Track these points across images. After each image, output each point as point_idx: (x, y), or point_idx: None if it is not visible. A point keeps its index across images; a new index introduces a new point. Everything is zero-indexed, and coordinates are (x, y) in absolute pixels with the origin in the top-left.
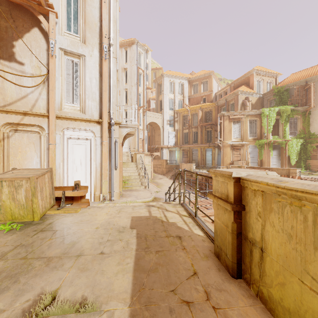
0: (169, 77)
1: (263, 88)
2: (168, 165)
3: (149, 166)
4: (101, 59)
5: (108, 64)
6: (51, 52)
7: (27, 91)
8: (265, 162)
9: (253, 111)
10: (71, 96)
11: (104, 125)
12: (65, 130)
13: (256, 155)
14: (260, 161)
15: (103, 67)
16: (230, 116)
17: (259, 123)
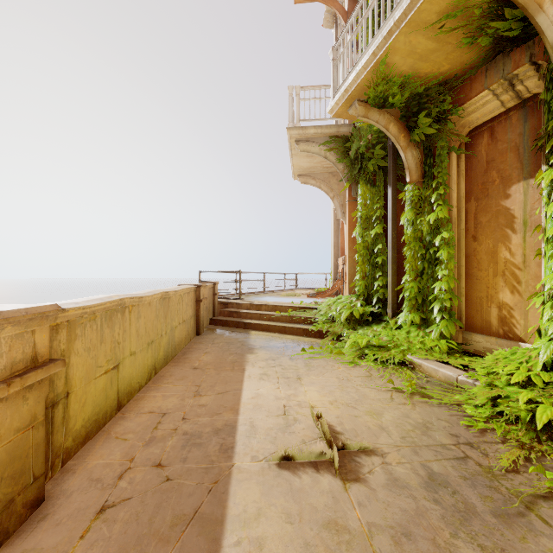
0: None
1: None
2: None
3: None
4: None
5: None
6: None
7: None
8: None
9: None
10: None
11: None
12: None
13: None
14: None
15: None
16: None
17: None
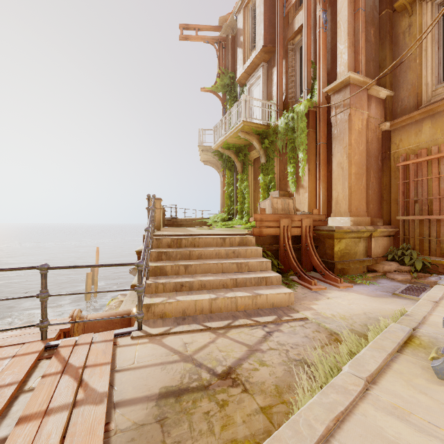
0: None
1: None
2: None
3: None
4: None
5: None
6: None
7: None
8: None
9: None
10: None
11: None
12: None
13: None
14: None
15: None
16: None
17: None
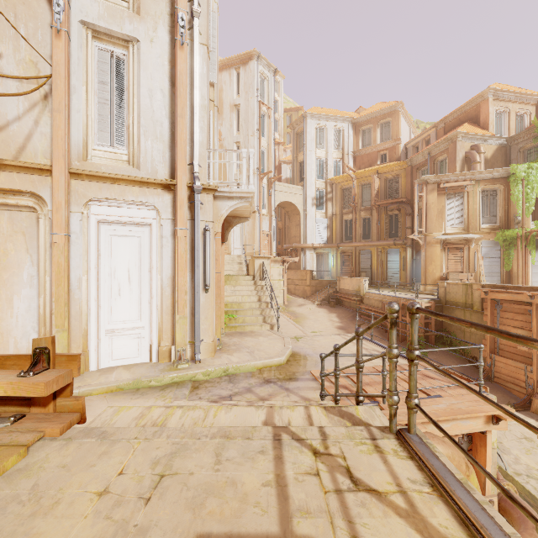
0: (317, 119)
1: (509, 126)
2: (315, 280)
3: (279, 282)
4: (174, 48)
5: (189, 58)
6: (57, 25)
7: (6, 116)
8: (517, 276)
9: (491, 171)
10: (108, 131)
11: (179, 193)
12: (93, 204)
13: (496, 262)
14: (505, 273)
15: (177, 62)
16: (440, 184)
17: (504, 197)
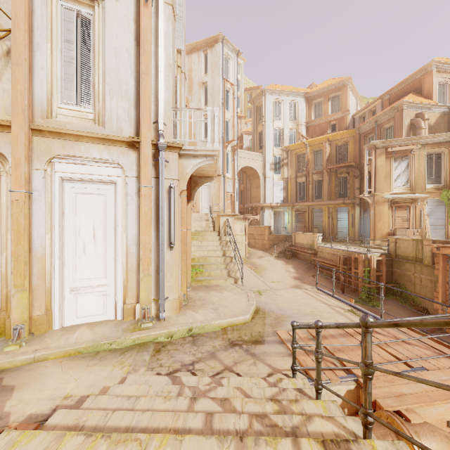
0: (274, 94)
1: None
2: (273, 235)
3: (242, 237)
4: (139, 7)
5: (155, 17)
6: None
7: None
8: None
9: (436, 135)
10: (74, 89)
11: (144, 151)
12: (57, 161)
13: (441, 219)
14: (449, 229)
15: (141, 19)
16: (388, 148)
17: (449, 159)
